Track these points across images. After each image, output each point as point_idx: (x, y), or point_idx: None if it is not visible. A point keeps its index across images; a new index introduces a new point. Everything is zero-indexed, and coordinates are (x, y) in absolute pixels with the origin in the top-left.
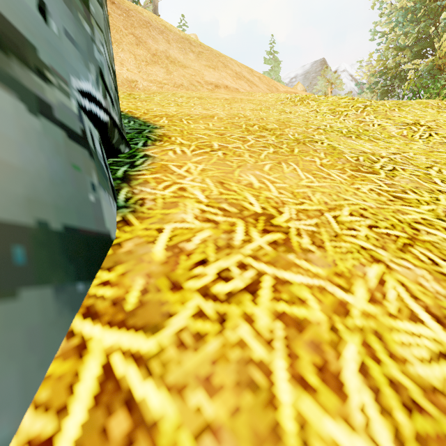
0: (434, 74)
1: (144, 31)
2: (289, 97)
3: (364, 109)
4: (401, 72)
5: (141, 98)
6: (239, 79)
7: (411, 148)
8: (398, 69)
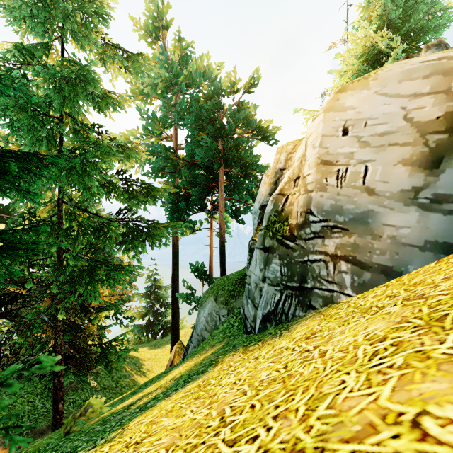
0: None
1: None
2: None
3: None
4: None
5: None
6: None
7: None
8: None
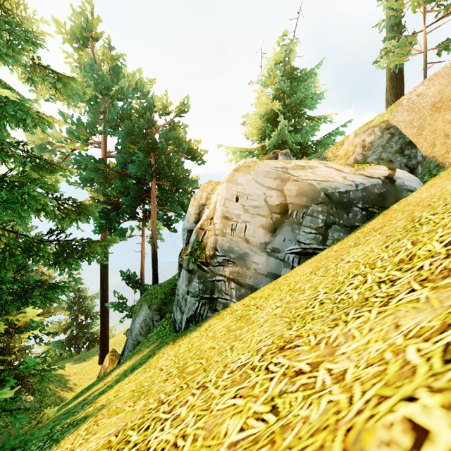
0: None
1: None
2: None
3: None
4: None
5: None
6: None
7: (370, 257)
8: None
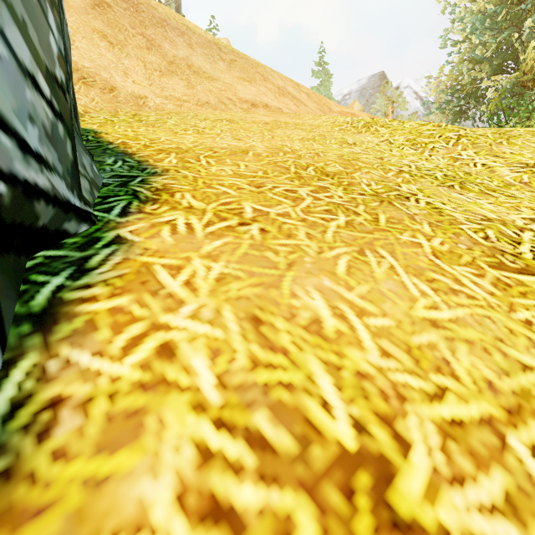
0: (516, 92)
1: (158, 31)
2: (350, 121)
3: (457, 141)
4: (477, 89)
5: (148, 121)
6: (282, 96)
7: None
8: (474, 86)
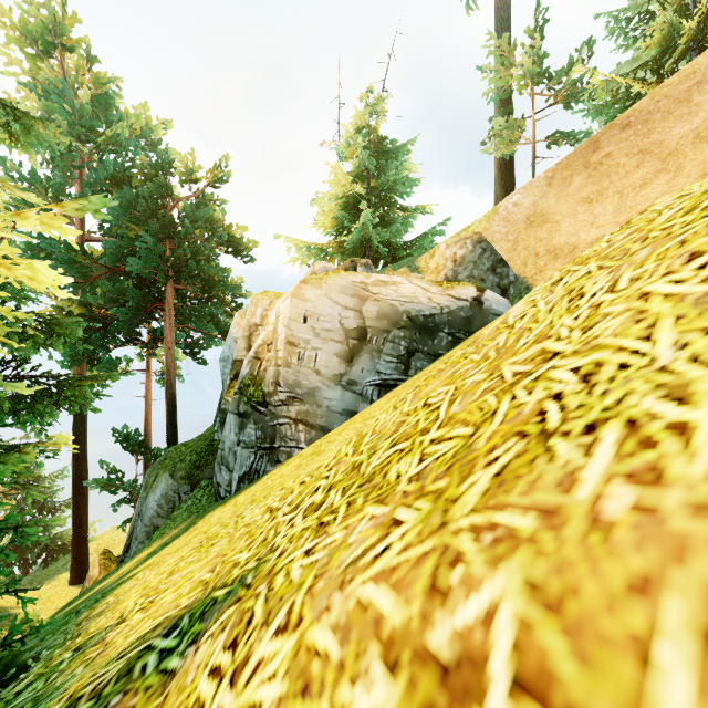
0: None
1: (672, 117)
2: None
3: None
4: None
5: None
6: None
7: None
8: None
